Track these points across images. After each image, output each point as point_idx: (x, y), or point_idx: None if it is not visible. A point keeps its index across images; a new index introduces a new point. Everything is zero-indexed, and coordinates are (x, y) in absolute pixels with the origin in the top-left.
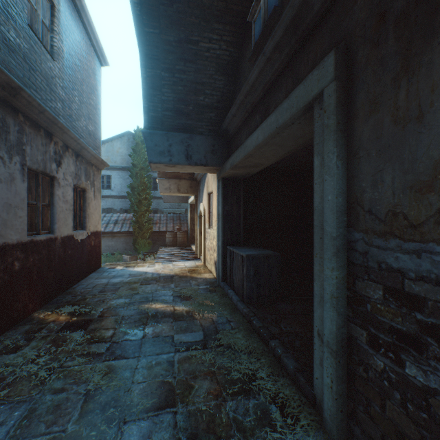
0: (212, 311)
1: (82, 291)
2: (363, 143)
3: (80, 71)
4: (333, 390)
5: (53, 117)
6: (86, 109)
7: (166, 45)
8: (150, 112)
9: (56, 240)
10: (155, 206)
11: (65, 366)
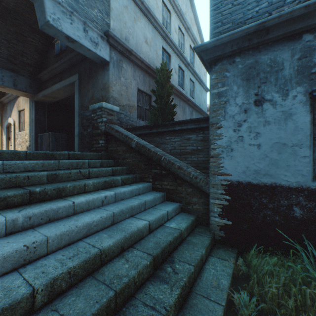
0: None
1: None
2: (83, 94)
3: None
4: (78, 144)
5: None
6: None
7: (8, 30)
8: None
9: None
10: None
11: None
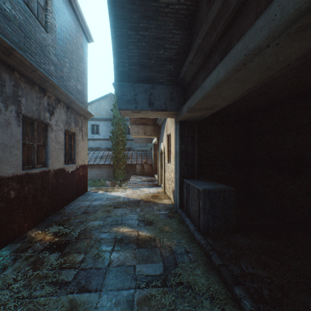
0: (171, 239)
1: (69, 211)
2: None
3: (70, 44)
4: None
5: (44, 75)
6: (76, 73)
7: (130, 5)
8: (119, 67)
9: (49, 172)
10: (129, 146)
11: (33, 296)
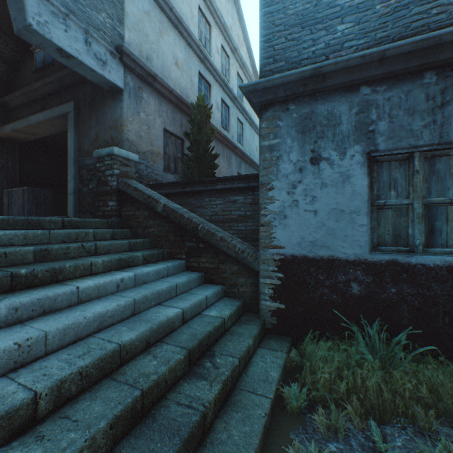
0: None
1: None
2: (82, 132)
3: None
4: (74, 205)
5: None
6: None
7: None
8: None
9: None
10: None
11: None
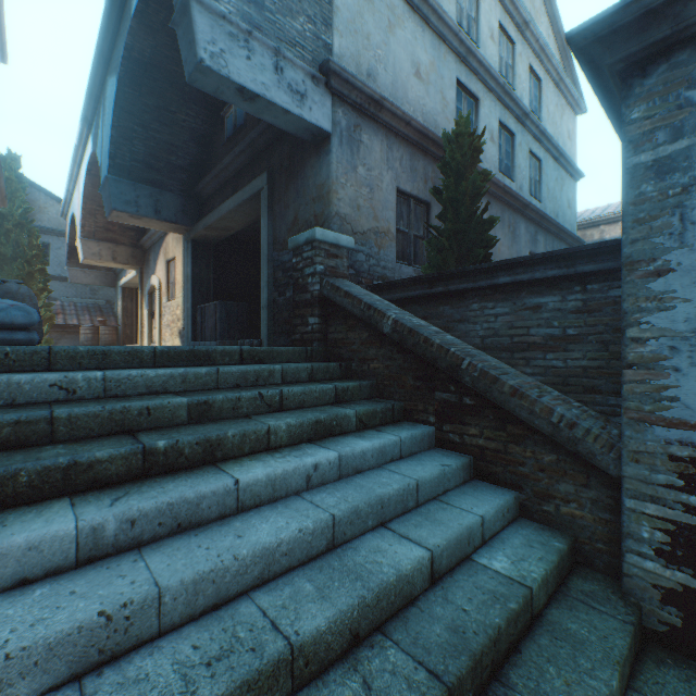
0: None
1: None
2: (277, 214)
3: None
4: (267, 324)
5: None
6: None
7: (144, 106)
8: (117, 159)
9: None
10: None
11: None
